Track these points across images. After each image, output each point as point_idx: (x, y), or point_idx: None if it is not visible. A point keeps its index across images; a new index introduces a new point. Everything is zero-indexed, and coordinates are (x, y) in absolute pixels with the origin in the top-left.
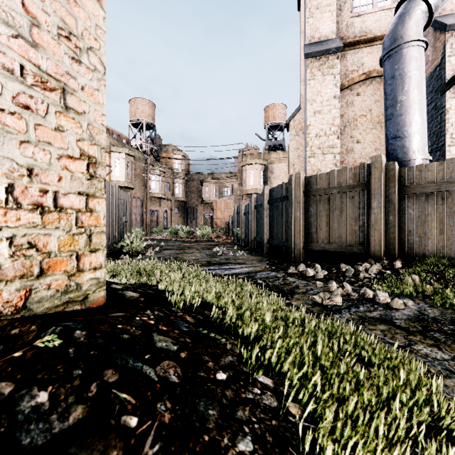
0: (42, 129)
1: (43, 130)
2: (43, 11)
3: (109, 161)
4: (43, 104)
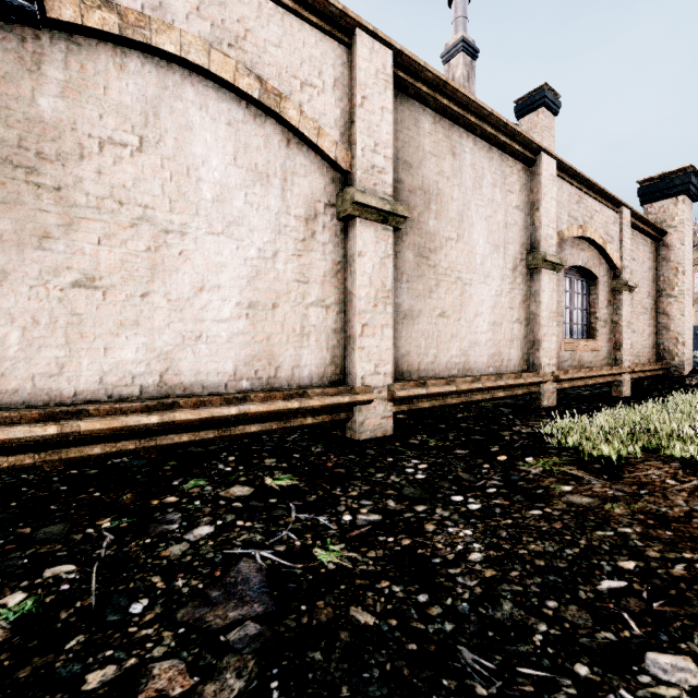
0: (689, 336)
1: (689, 336)
2: (689, 316)
3: None
4: (689, 331)
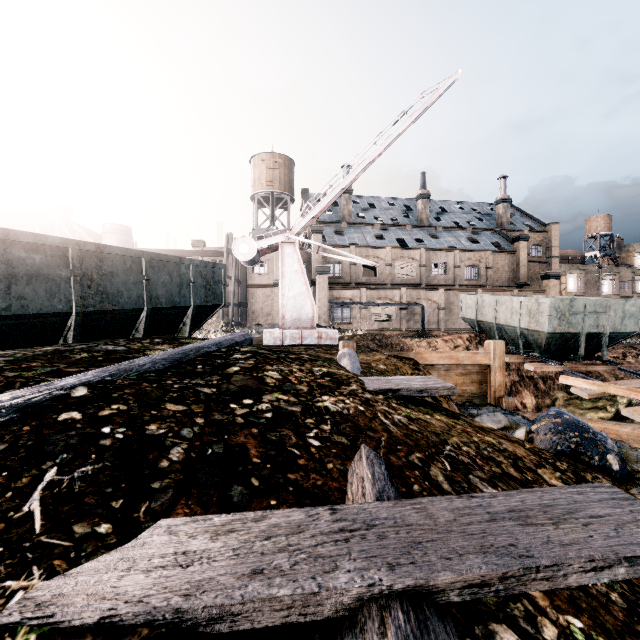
0: None
1: None
2: None
3: (565, 280)
4: None
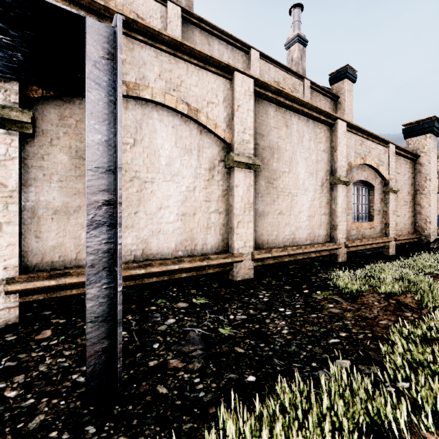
0: (434, 217)
1: (434, 218)
2: (434, 206)
3: None
4: (434, 215)
